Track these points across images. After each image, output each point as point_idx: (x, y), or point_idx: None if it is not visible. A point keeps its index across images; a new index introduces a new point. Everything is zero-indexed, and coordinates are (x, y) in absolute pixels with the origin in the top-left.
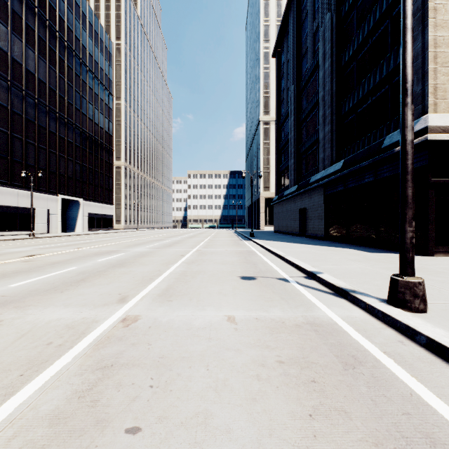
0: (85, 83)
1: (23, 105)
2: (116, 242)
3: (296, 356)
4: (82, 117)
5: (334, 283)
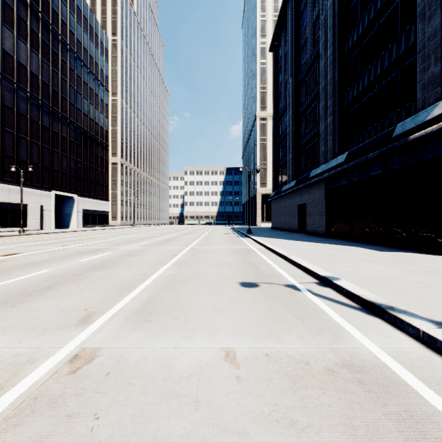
0: (80, 78)
1: (14, 98)
2: (107, 239)
3: None
4: (77, 112)
5: (360, 294)
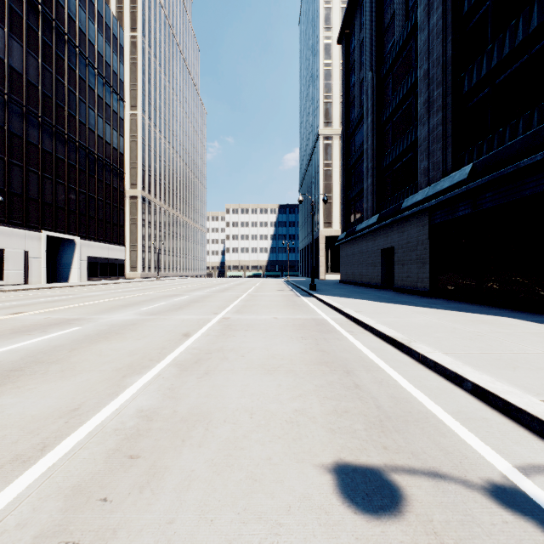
0: (84, 81)
1: None
2: (100, 299)
3: None
4: (79, 126)
5: None
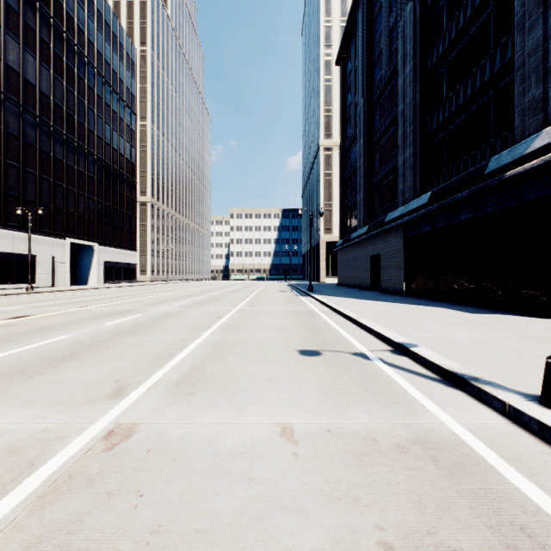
0: (101, 99)
1: (20, 124)
2: (135, 298)
3: (413, 527)
4: (97, 141)
5: (440, 363)
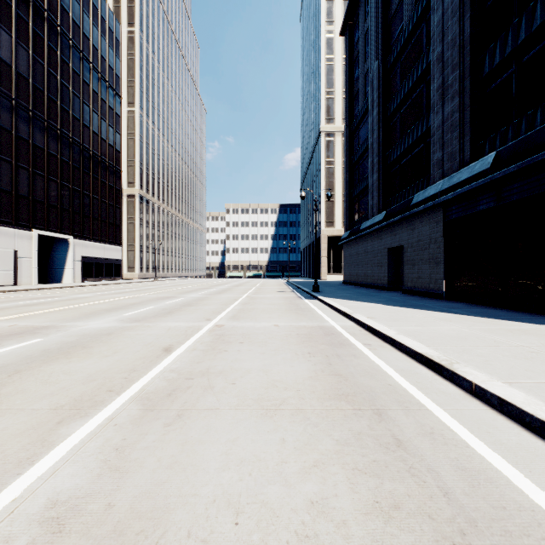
0: (78, 75)
1: None
2: (85, 302)
3: None
4: (73, 122)
5: None
